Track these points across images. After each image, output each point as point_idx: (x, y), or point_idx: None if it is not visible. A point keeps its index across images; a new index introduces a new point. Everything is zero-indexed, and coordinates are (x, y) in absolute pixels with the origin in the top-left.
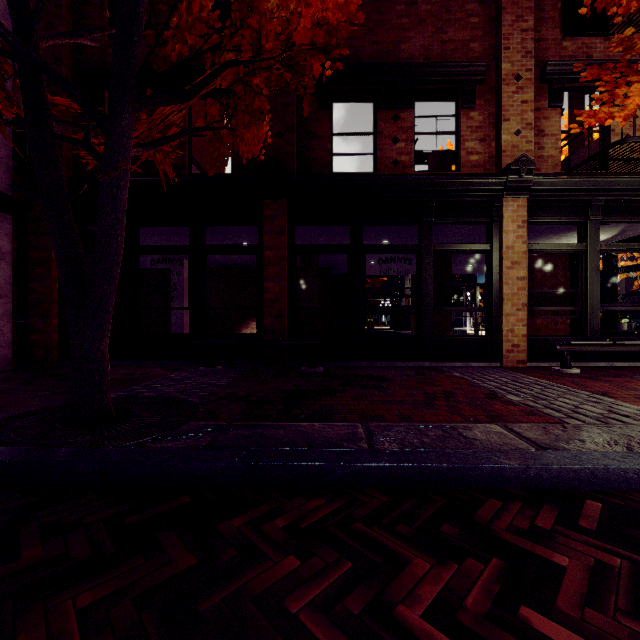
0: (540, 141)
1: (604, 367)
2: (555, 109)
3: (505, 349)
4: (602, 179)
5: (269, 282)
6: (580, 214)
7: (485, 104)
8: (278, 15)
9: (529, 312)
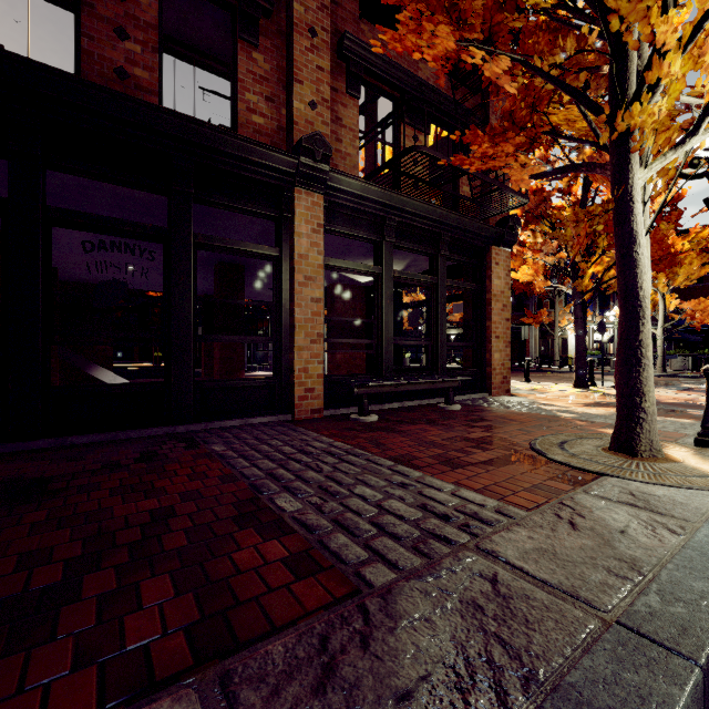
0: (338, 131)
1: (398, 408)
2: (353, 99)
3: (297, 395)
4: (396, 195)
5: None
6: (377, 232)
7: (273, 50)
8: None
9: (331, 346)
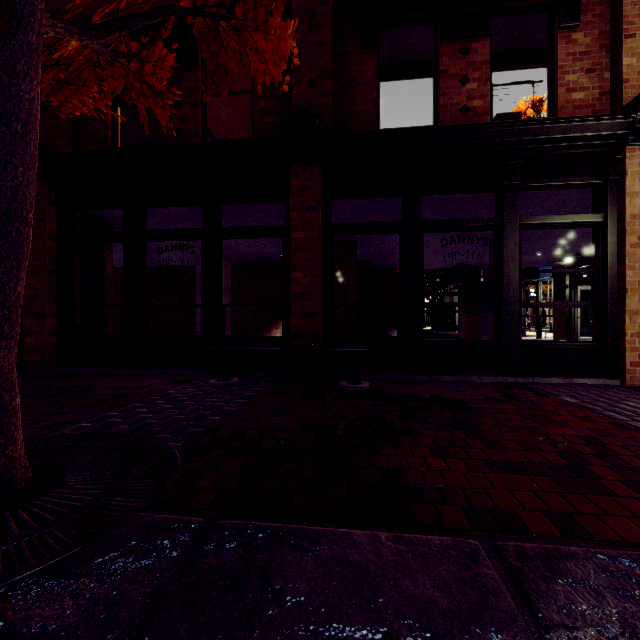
0: None
1: None
2: None
3: (629, 361)
4: None
5: (298, 271)
6: None
7: (594, 20)
8: None
9: None
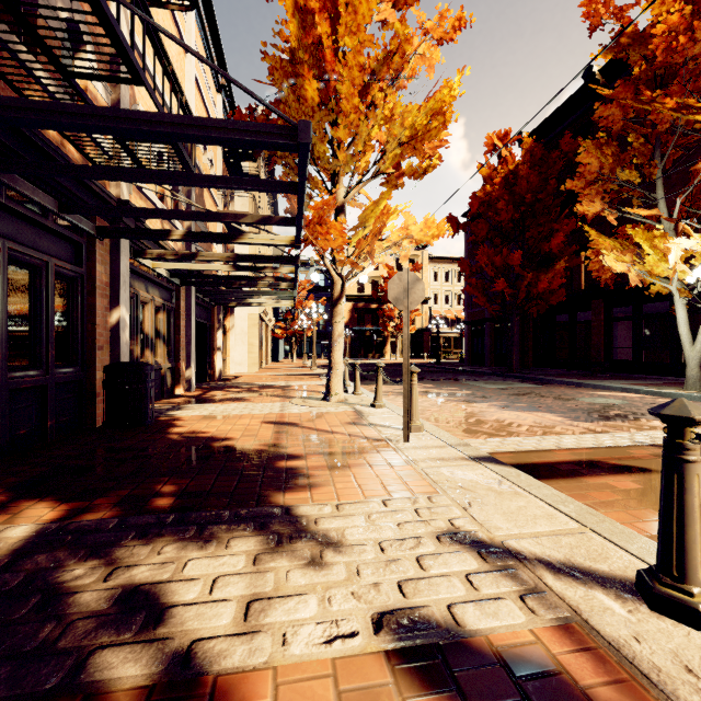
0: None
1: None
2: None
3: None
4: None
5: (594, 337)
6: None
7: None
8: (535, 288)
9: None
